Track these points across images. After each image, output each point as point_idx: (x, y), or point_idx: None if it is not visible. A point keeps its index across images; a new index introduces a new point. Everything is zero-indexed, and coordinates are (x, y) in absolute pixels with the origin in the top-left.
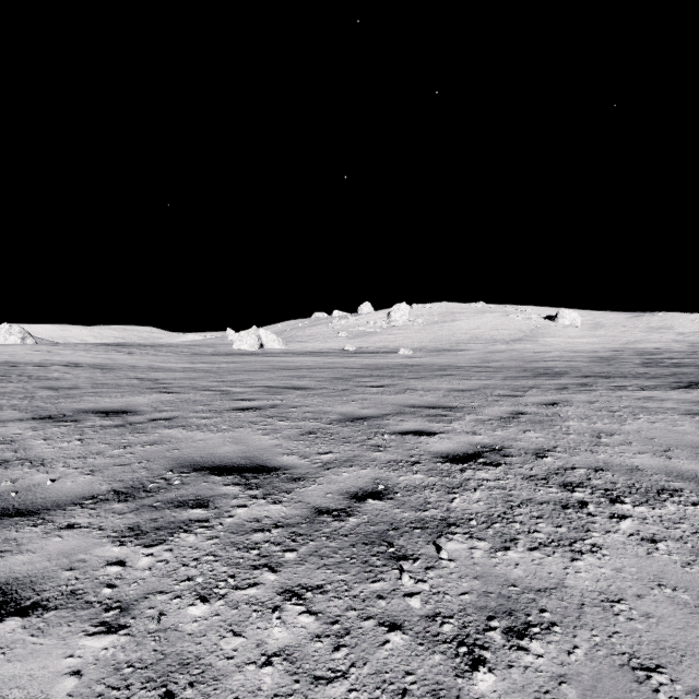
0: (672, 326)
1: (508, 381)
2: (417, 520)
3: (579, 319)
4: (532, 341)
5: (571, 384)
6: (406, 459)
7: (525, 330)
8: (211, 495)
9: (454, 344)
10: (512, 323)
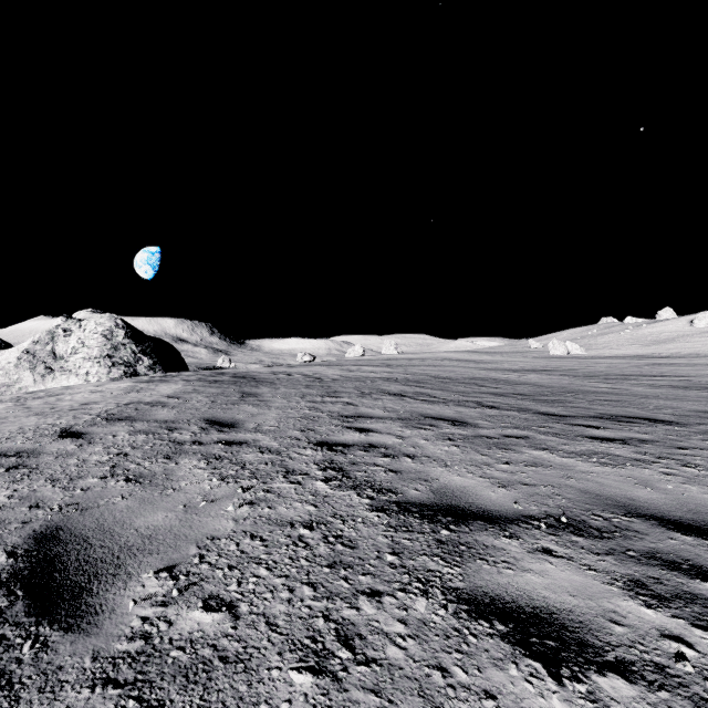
0: None
1: None
2: (645, 373)
3: None
4: None
5: None
6: (647, 372)
7: None
8: (616, 372)
9: None
10: None
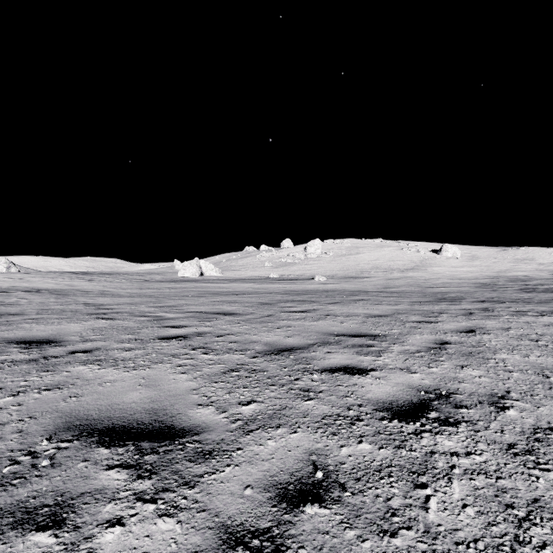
0: (533, 257)
1: (416, 306)
2: None
3: (459, 252)
4: (422, 270)
5: (474, 310)
6: (344, 413)
7: (416, 261)
8: (80, 492)
9: (359, 272)
10: (405, 256)
